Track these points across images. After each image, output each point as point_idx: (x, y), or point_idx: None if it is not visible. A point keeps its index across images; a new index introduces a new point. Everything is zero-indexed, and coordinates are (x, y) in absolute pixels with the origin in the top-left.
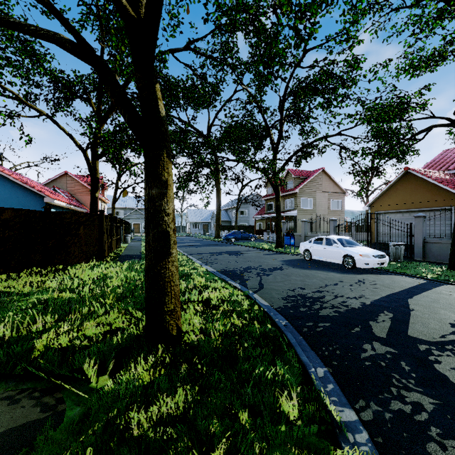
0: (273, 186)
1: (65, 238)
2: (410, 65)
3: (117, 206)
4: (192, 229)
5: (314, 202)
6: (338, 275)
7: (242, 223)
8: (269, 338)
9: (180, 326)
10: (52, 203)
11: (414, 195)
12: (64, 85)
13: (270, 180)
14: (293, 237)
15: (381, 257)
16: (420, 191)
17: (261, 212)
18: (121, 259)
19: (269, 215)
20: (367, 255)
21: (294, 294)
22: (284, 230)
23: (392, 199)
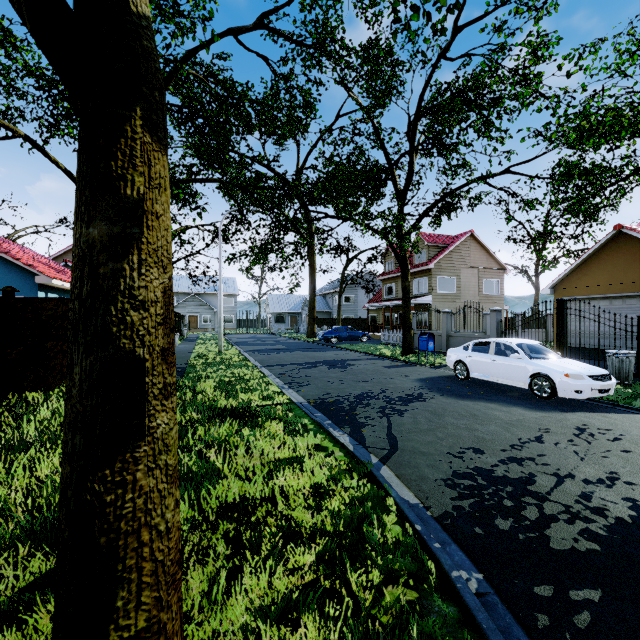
0: (398, 257)
1: (45, 344)
2: None
3: None
4: (274, 324)
5: (458, 284)
6: (532, 414)
7: (348, 315)
8: None
9: None
10: (50, 285)
11: (631, 271)
12: (61, 93)
13: (393, 248)
14: (432, 338)
15: (604, 378)
16: None
17: (376, 298)
18: None
19: (388, 303)
20: (579, 375)
21: (467, 469)
22: (413, 326)
23: (593, 277)
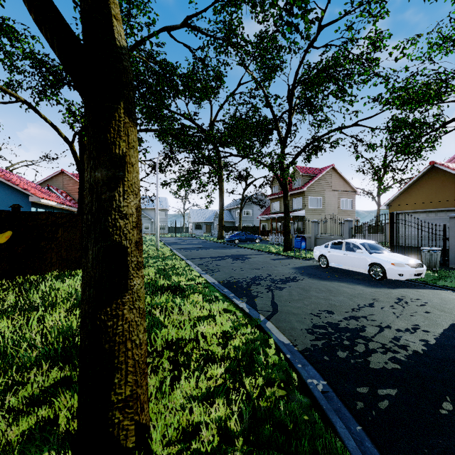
0: (281, 184)
1: (40, 243)
2: (447, 38)
3: None
4: (194, 230)
5: (323, 202)
6: (368, 290)
7: (246, 223)
8: (306, 436)
9: (147, 420)
10: (39, 202)
11: (441, 193)
12: (48, 70)
13: (278, 177)
14: (304, 239)
15: (418, 266)
16: (449, 188)
17: (266, 212)
18: None
19: (274, 215)
20: (401, 264)
21: (322, 323)
22: (291, 232)
23: (415, 197)
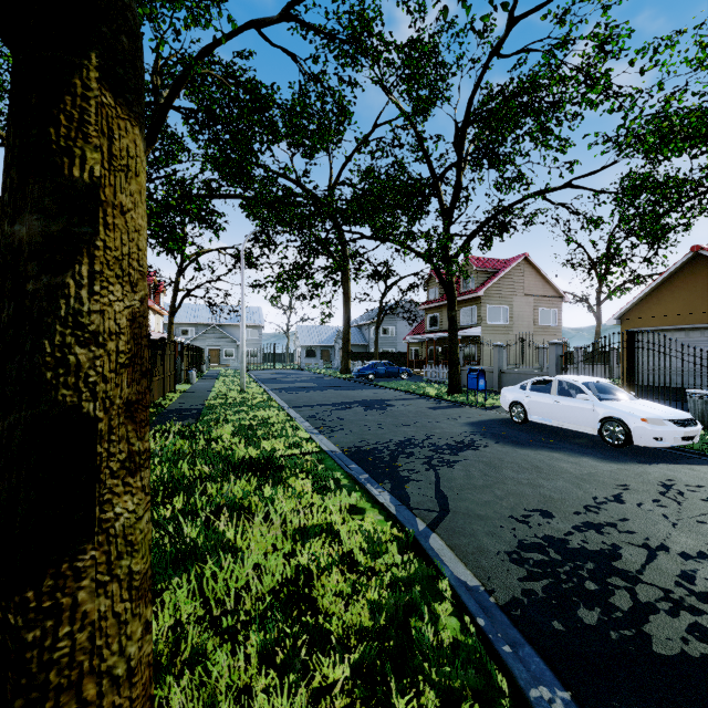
0: (443, 284)
1: None
2: None
3: (184, 321)
4: (304, 358)
5: (510, 313)
6: (605, 466)
7: (386, 348)
8: None
9: None
10: None
11: None
12: None
13: (438, 273)
14: (483, 375)
15: (688, 423)
16: None
17: (417, 329)
18: (160, 420)
19: (432, 335)
20: (659, 420)
21: (535, 538)
22: (460, 362)
23: (666, 305)
